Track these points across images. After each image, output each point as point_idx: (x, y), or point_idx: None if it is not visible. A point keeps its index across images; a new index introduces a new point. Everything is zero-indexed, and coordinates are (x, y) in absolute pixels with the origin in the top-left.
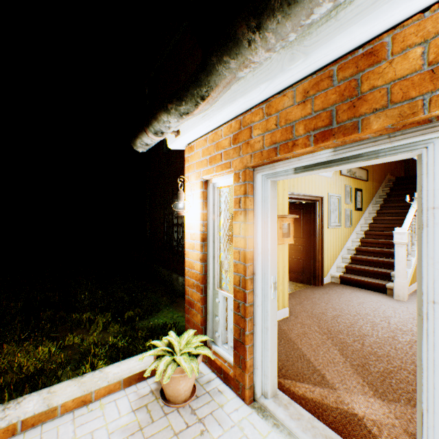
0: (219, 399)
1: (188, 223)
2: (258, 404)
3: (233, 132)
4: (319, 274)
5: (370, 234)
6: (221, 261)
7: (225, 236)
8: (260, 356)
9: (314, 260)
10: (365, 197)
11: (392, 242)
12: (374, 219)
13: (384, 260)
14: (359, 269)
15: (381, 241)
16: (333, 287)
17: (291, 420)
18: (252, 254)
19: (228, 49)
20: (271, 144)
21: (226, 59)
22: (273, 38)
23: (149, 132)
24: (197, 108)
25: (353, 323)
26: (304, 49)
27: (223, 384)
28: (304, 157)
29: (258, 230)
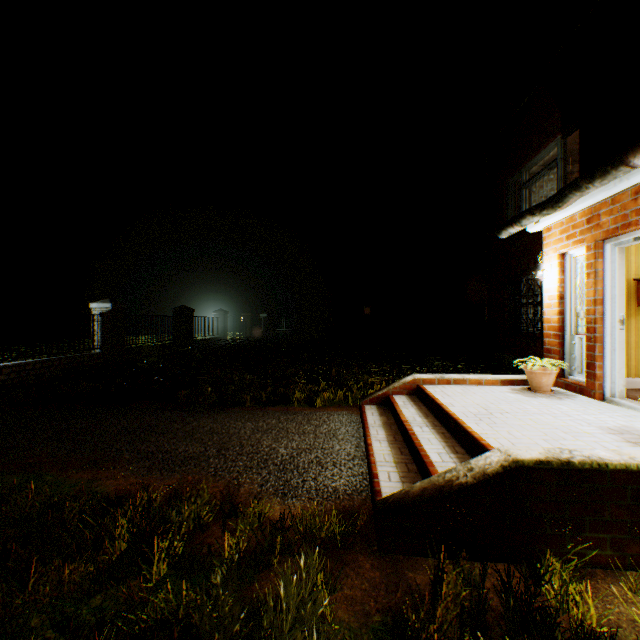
0: (572, 396)
1: (545, 289)
2: (605, 401)
3: (585, 217)
4: None
5: None
6: (579, 318)
7: (582, 297)
8: (608, 370)
9: None
10: None
11: None
12: None
13: None
14: None
15: None
16: None
17: (630, 403)
18: (601, 300)
19: (573, 189)
20: (613, 224)
21: (573, 193)
22: (598, 185)
23: (514, 226)
24: (554, 212)
25: None
26: (626, 177)
27: (576, 394)
28: (637, 231)
29: (605, 283)
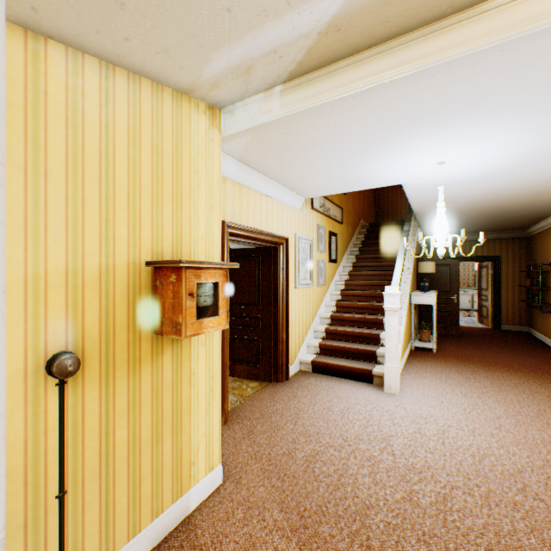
0: None
1: None
2: None
3: None
4: (284, 362)
5: (348, 294)
6: None
7: None
8: None
9: (276, 340)
10: (341, 245)
11: (375, 305)
12: (351, 275)
13: (367, 332)
14: (337, 348)
15: (362, 304)
16: (303, 380)
17: None
18: None
19: None
20: None
21: None
22: None
23: None
24: None
25: (342, 472)
26: None
27: None
28: None
29: None
